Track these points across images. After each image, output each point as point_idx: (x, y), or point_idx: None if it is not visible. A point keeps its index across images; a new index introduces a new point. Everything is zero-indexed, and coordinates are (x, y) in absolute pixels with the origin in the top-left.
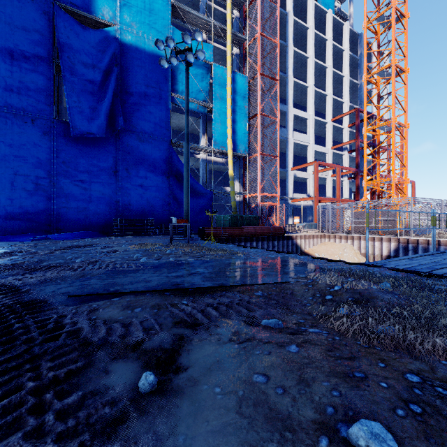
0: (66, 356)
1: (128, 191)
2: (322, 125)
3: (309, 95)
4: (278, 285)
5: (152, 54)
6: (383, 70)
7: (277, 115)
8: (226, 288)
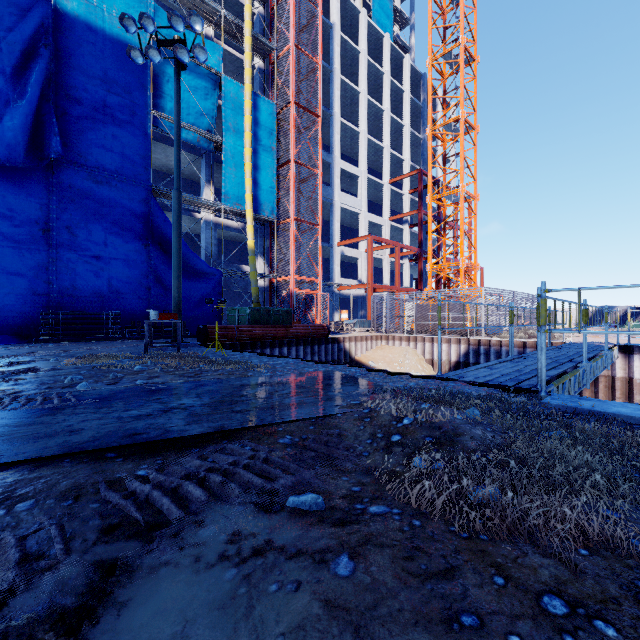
0: None
1: (70, 265)
2: (377, 187)
3: (361, 144)
4: (318, 421)
5: (118, 41)
6: (450, 123)
7: (318, 166)
8: (230, 432)
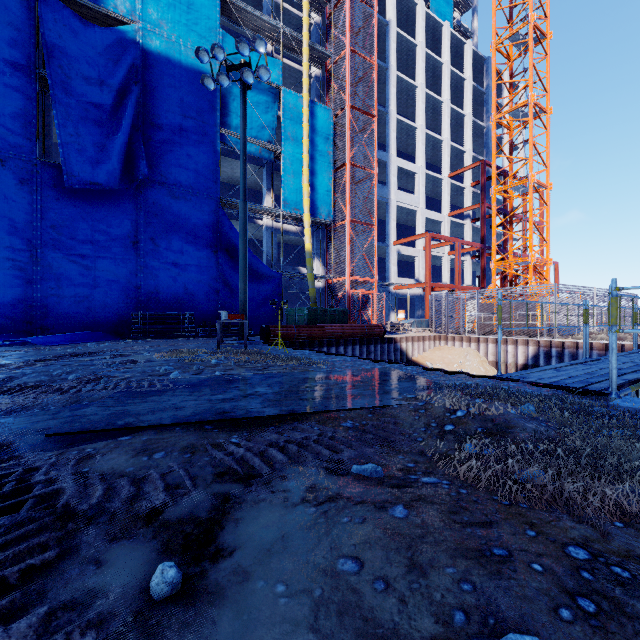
0: (29, 540)
1: (154, 272)
2: (436, 182)
3: (419, 139)
4: (376, 410)
5: (192, 70)
6: (517, 108)
7: (374, 166)
8: (299, 416)
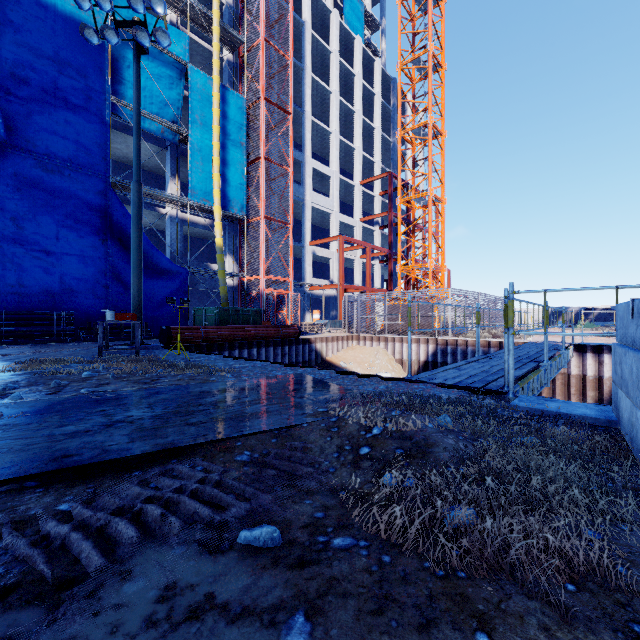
0: None
1: (16, 261)
2: (349, 188)
3: (333, 144)
4: (281, 432)
5: (71, 19)
6: (419, 127)
7: (290, 164)
8: (181, 449)
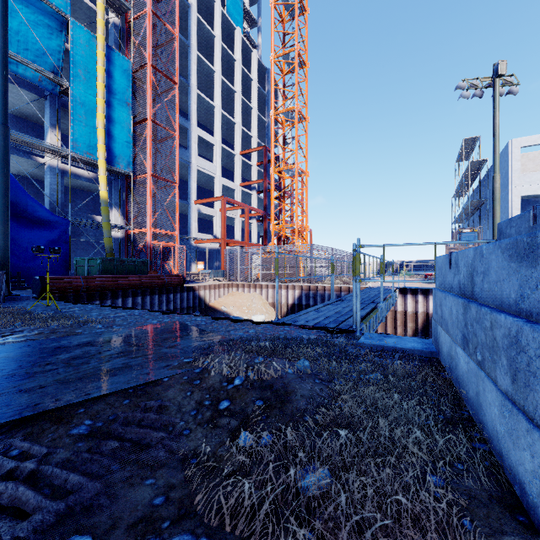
0: None
1: None
2: (230, 156)
3: (216, 117)
4: (137, 391)
5: None
6: (288, 111)
7: (176, 129)
8: (2, 426)
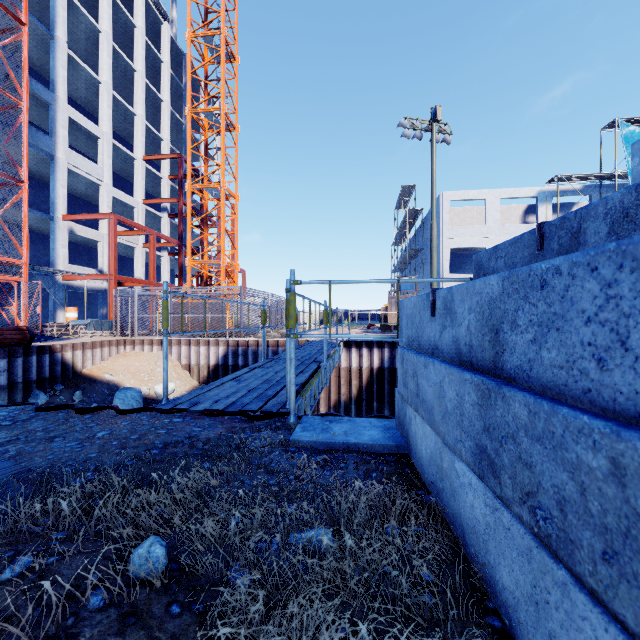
0: None
1: None
2: (128, 160)
3: (103, 98)
4: None
5: None
6: (211, 112)
7: (23, 96)
8: None
